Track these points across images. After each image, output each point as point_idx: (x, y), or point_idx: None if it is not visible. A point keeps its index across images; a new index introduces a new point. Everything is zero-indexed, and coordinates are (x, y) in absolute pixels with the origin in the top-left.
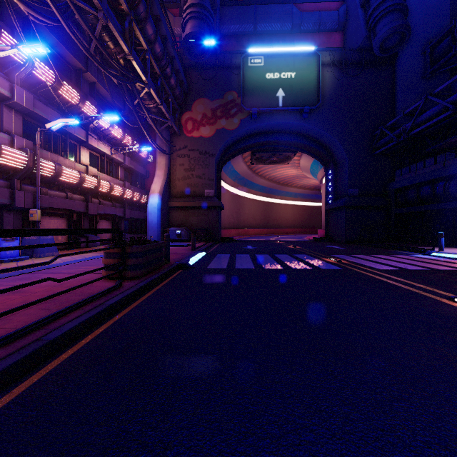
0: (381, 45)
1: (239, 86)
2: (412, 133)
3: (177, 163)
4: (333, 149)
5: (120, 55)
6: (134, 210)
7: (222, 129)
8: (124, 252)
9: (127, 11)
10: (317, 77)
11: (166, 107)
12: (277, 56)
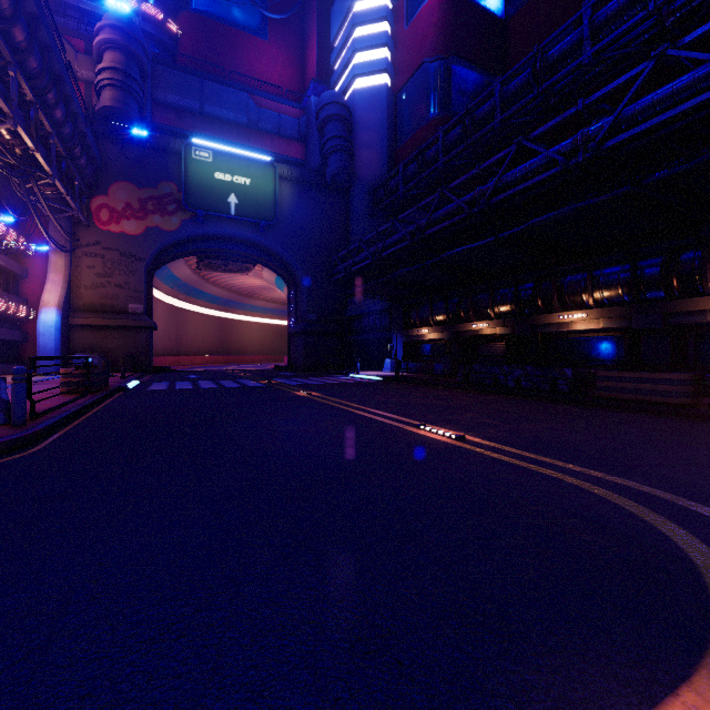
0: (333, 178)
1: (180, 178)
2: (353, 269)
3: (83, 263)
4: (293, 269)
5: (20, 147)
6: (4, 327)
7: (155, 228)
8: (89, 372)
9: (33, 100)
10: (274, 190)
11: (71, 192)
12: (229, 155)
